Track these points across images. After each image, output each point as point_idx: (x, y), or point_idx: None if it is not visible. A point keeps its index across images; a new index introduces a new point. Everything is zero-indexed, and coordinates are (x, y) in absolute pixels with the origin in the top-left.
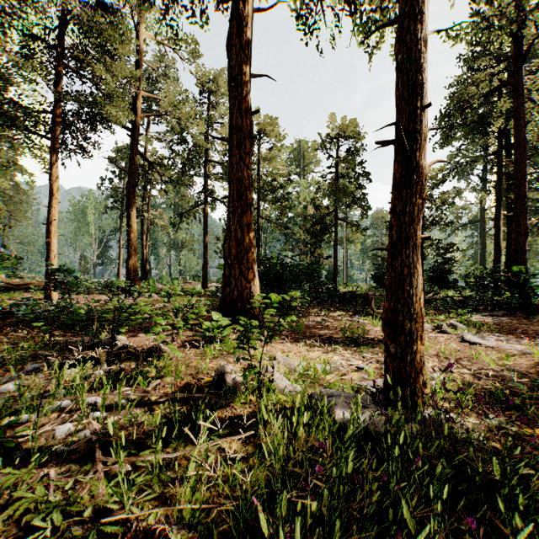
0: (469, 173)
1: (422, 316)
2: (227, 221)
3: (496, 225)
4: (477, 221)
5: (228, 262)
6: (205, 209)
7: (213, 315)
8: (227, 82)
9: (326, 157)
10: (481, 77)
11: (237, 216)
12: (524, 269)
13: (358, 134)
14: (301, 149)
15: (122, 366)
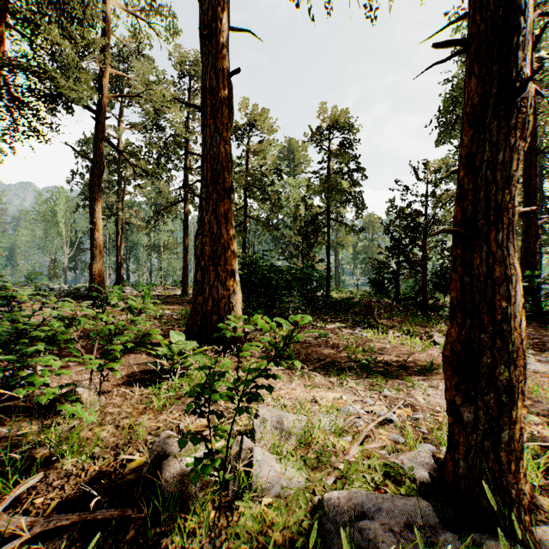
0: None
1: (523, 354)
2: (200, 210)
3: None
4: None
5: (201, 263)
6: (185, 206)
7: (173, 336)
8: (201, 34)
9: (319, 151)
10: None
11: (212, 203)
12: (537, 273)
13: (353, 127)
14: (291, 148)
15: (4, 432)
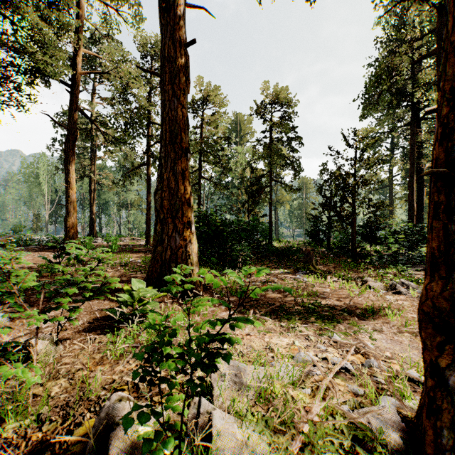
0: (380, 146)
1: None
2: (159, 168)
3: (410, 187)
4: (386, 186)
5: (160, 216)
6: (148, 169)
7: (133, 284)
8: (160, 9)
9: (263, 122)
10: (405, 49)
11: (170, 161)
12: None
13: (291, 102)
14: (238, 121)
15: None
